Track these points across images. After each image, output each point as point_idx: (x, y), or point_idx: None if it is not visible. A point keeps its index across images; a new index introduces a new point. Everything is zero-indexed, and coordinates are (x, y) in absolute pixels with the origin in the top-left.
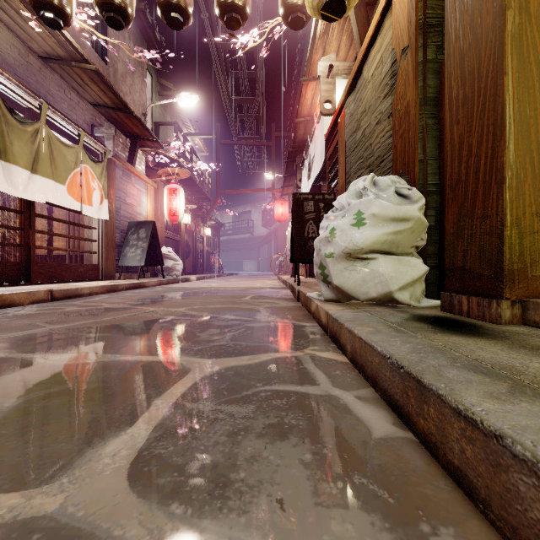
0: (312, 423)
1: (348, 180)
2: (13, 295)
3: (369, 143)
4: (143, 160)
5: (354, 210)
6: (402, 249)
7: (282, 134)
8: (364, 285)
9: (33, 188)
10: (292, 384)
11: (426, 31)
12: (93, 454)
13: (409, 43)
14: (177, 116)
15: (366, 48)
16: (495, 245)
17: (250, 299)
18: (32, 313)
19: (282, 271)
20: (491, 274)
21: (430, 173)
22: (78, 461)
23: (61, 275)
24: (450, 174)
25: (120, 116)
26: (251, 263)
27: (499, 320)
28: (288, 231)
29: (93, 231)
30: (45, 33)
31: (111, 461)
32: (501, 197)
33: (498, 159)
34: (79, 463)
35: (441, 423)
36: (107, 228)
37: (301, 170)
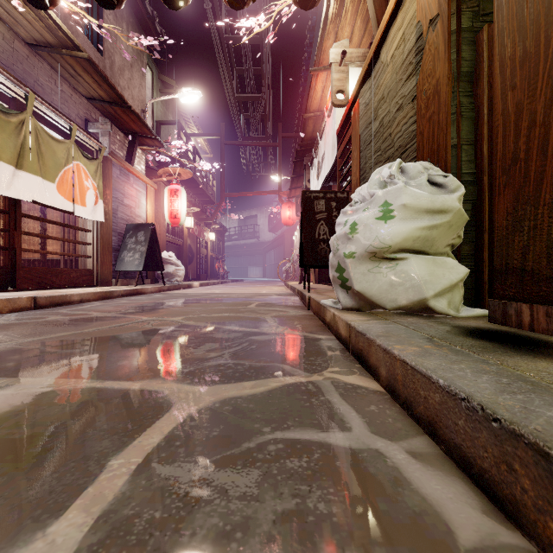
0: (353, 511)
1: (363, 177)
2: None
3: (389, 133)
4: (143, 160)
5: (380, 201)
6: (436, 247)
7: (289, 134)
8: (391, 291)
9: (18, 185)
10: (312, 428)
11: None
12: None
13: (439, 11)
14: (180, 115)
15: (385, 26)
16: None
17: (255, 307)
18: (6, 323)
19: (289, 277)
20: None
21: (465, 160)
22: None
23: (50, 281)
24: (501, 153)
25: (117, 111)
26: (257, 269)
27: None
28: (295, 236)
29: (87, 234)
30: (32, 16)
31: None
32: None
33: None
34: None
35: None
36: (103, 230)
37: (310, 170)
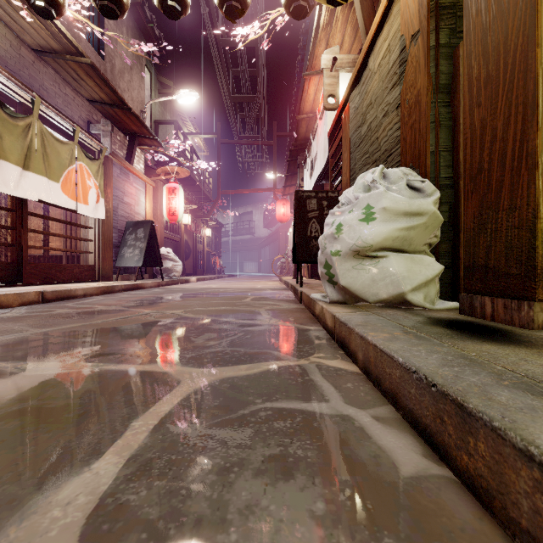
0: (323, 455)
1: (353, 177)
2: (0, 297)
3: (376, 137)
4: (142, 159)
5: (363, 204)
6: (414, 246)
7: (283, 133)
8: (373, 286)
9: (25, 185)
10: (297, 400)
11: (439, 13)
12: (40, 502)
13: (420, 27)
14: (177, 114)
15: (372, 37)
16: (526, 240)
17: (250, 301)
18: (19, 316)
19: (283, 272)
20: (520, 273)
21: (443, 165)
22: (19, 514)
23: (55, 276)
24: (469, 163)
25: (117, 113)
26: (253, 264)
27: (531, 324)
28: (289, 232)
29: (89, 231)
30: (38, 24)
31: (62, 514)
32: (533, 185)
33: (529, 143)
34: (19, 517)
35: (498, 466)
36: (104, 227)
37: (303, 169)
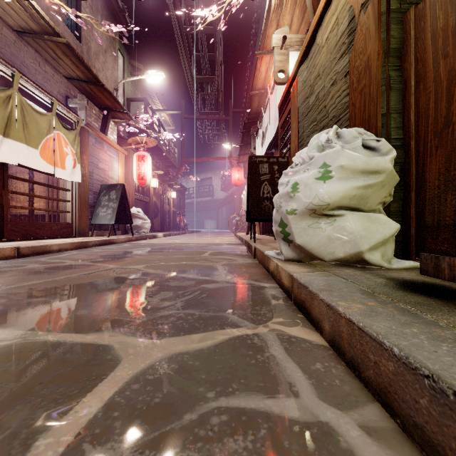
0: None
1: (301, 144)
2: None
3: (324, 106)
4: (115, 130)
5: (319, 163)
6: (370, 205)
7: (238, 110)
8: (329, 244)
9: (5, 151)
10: (258, 393)
11: None
12: None
13: None
14: (147, 94)
15: (321, 13)
16: None
17: (208, 256)
18: None
19: (238, 229)
20: None
21: (394, 127)
22: None
23: (35, 232)
24: (433, 117)
25: (92, 89)
26: (212, 222)
27: None
28: (243, 194)
29: (67, 193)
30: (17, 6)
31: None
32: None
33: None
34: None
35: None
36: (80, 190)
37: (255, 139)
